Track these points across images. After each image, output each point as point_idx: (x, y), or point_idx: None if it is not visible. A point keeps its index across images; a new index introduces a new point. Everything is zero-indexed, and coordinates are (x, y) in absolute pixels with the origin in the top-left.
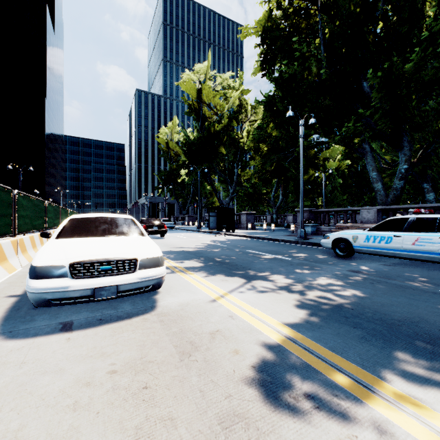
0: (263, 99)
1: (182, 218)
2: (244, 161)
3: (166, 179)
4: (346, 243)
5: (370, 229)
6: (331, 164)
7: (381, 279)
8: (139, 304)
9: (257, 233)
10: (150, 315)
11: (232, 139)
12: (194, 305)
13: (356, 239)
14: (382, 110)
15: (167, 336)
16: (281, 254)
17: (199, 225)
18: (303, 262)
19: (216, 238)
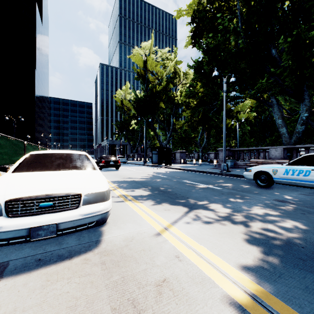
0: (194, 64)
1: (132, 155)
2: (178, 113)
3: (121, 127)
4: (266, 175)
5: (290, 164)
6: (242, 116)
7: (309, 209)
8: (84, 239)
9: (188, 166)
10: (92, 253)
11: (169, 97)
12: (138, 240)
13: (276, 172)
14: (289, 69)
15: (106, 289)
16: (211, 184)
17: (145, 160)
18: (232, 191)
19: (157, 171)
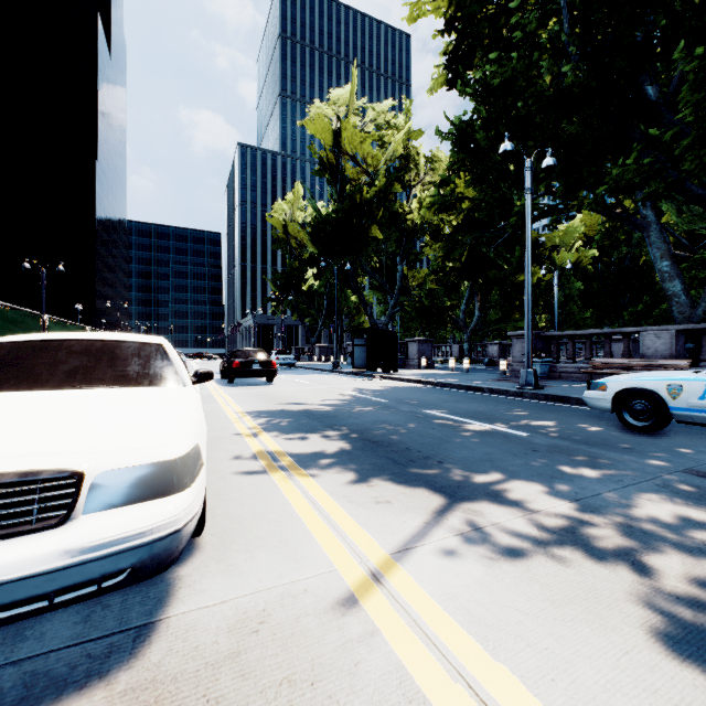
0: (452, 129)
1: (310, 349)
2: (413, 251)
3: (283, 285)
4: (648, 401)
5: None
6: (564, 257)
7: None
8: (104, 616)
9: (439, 375)
10: (103, 695)
11: (393, 214)
12: (281, 628)
13: (678, 392)
14: (697, 131)
15: None
16: (500, 422)
17: (337, 360)
18: (558, 443)
19: (364, 385)
